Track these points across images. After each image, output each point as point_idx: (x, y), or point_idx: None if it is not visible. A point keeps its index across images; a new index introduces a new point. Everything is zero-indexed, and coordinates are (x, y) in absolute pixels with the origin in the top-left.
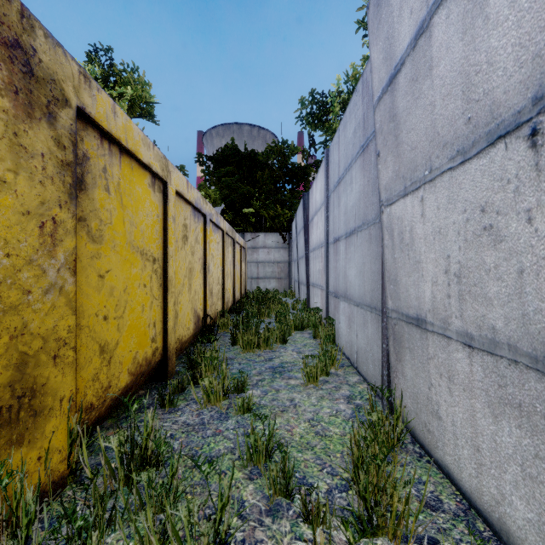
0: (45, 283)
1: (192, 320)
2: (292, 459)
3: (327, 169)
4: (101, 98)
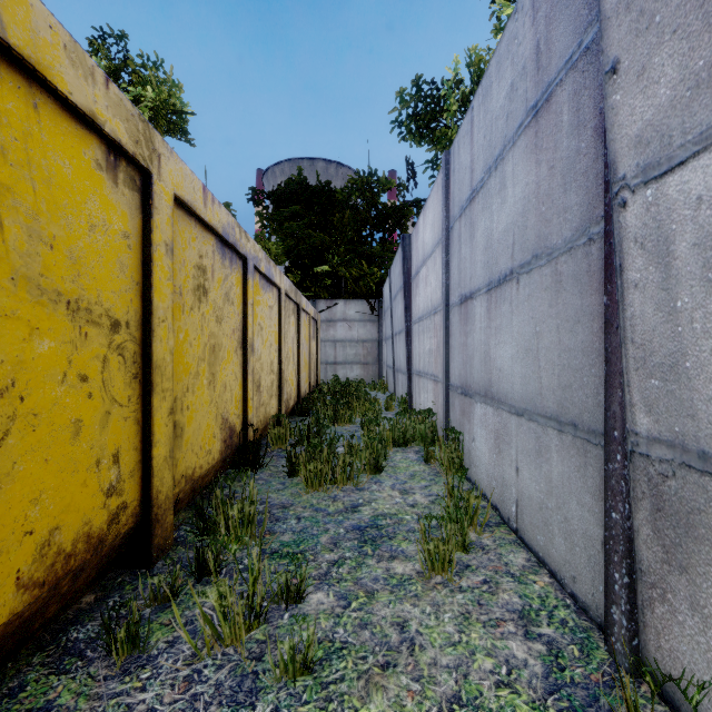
0: None
1: (217, 436)
2: None
3: (447, 183)
4: None
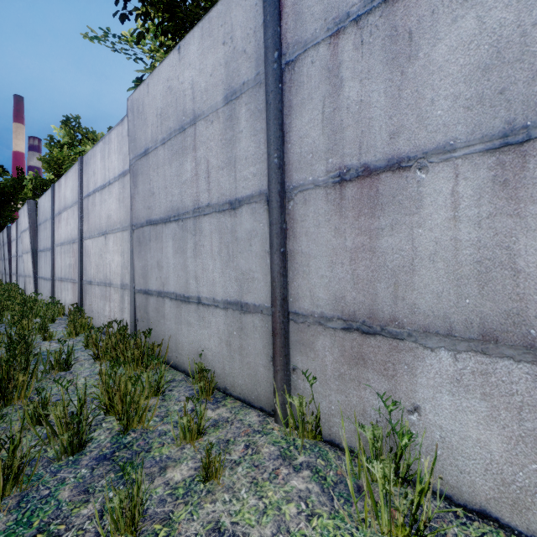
0: None
1: None
2: None
3: (17, 227)
4: None
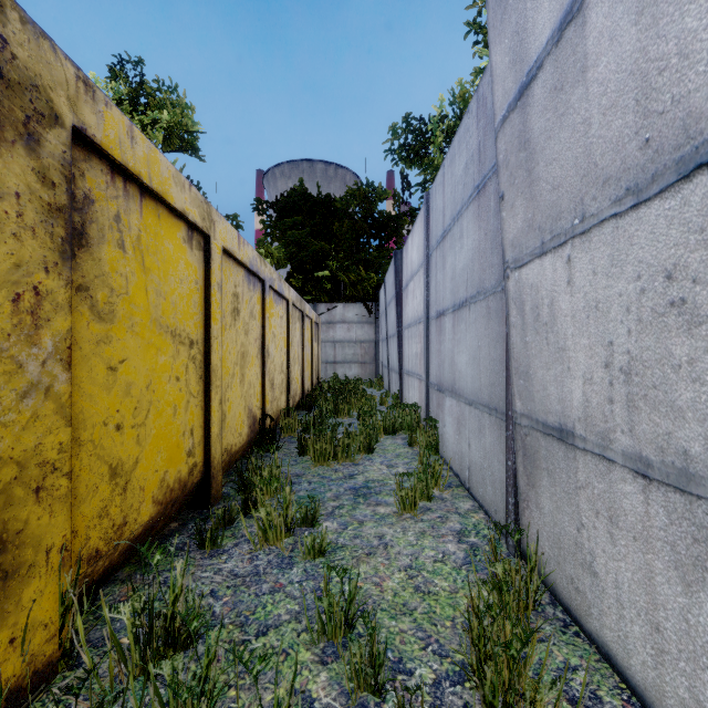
0: (22, 382)
1: (245, 423)
2: (382, 630)
3: (427, 218)
4: (112, 116)
